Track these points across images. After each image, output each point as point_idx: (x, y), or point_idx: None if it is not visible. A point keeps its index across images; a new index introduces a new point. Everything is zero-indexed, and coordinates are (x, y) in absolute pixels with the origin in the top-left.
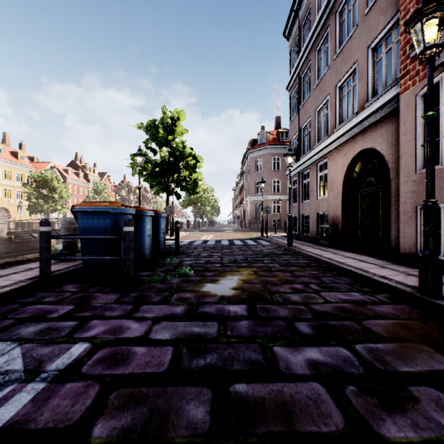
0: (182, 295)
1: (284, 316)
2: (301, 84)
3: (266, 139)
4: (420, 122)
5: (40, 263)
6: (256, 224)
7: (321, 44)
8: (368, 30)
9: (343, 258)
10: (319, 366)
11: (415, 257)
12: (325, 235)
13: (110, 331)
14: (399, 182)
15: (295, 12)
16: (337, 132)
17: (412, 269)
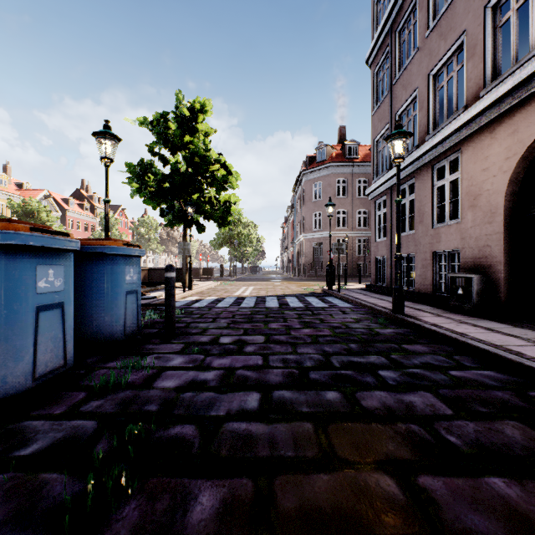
0: None
1: None
2: (395, 43)
3: (327, 155)
4: None
5: None
6: (313, 270)
7: None
8: None
9: None
10: None
11: None
12: (463, 292)
13: None
14: None
15: None
16: (497, 87)
17: None
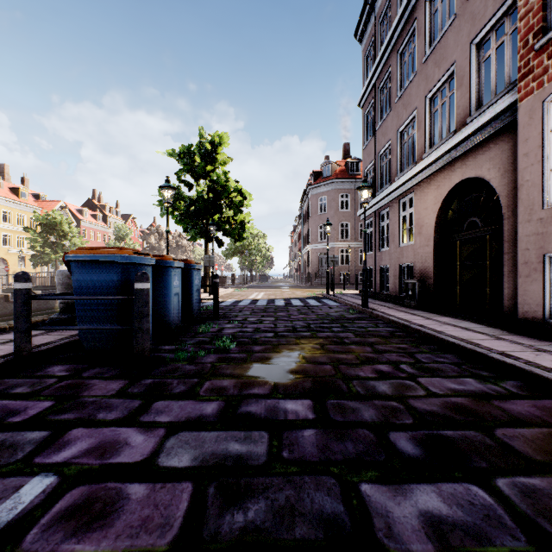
0: (217, 383)
1: (370, 420)
2: (378, 98)
3: (331, 172)
4: (550, 138)
5: (15, 335)
6: (319, 279)
7: (405, 44)
8: (471, 20)
9: (440, 325)
10: (445, 530)
11: (543, 324)
12: (411, 293)
13: (96, 451)
14: (515, 221)
15: (371, 6)
16: (428, 157)
17: (540, 341)
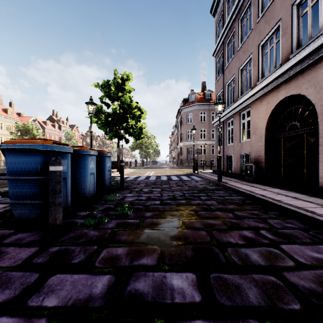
0: (113, 251)
1: (257, 303)
2: (225, 49)
3: (195, 98)
4: None
5: None
6: (187, 163)
7: (244, 12)
8: None
9: (275, 195)
10: None
11: None
12: (249, 172)
13: None
14: None
15: None
16: (261, 83)
17: None
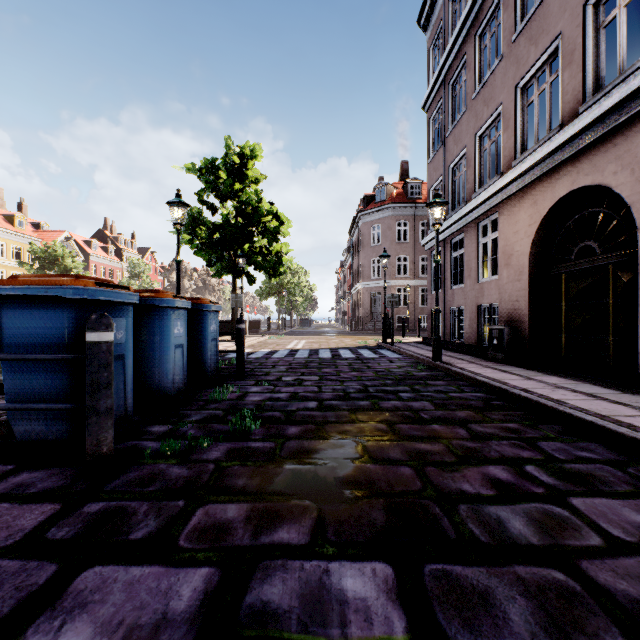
0: (217, 513)
1: (529, 636)
2: (448, 96)
3: (386, 195)
4: None
5: None
6: (371, 323)
7: (486, 22)
8: None
9: (552, 389)
10: None
11: None
12: (497, 343)
13: None
14: None
15: None
16: (521, 163)
17: None
